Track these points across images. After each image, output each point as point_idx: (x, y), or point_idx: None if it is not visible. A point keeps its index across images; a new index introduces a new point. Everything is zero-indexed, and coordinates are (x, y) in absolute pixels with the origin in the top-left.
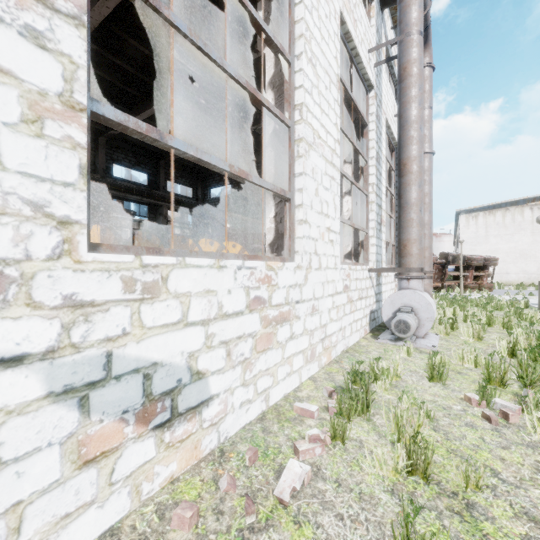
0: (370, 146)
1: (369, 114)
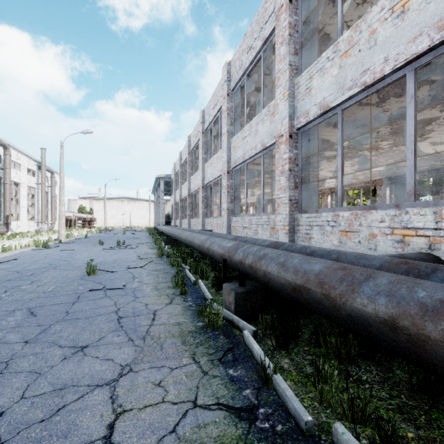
0: (36, 198)
1: (35, 192)
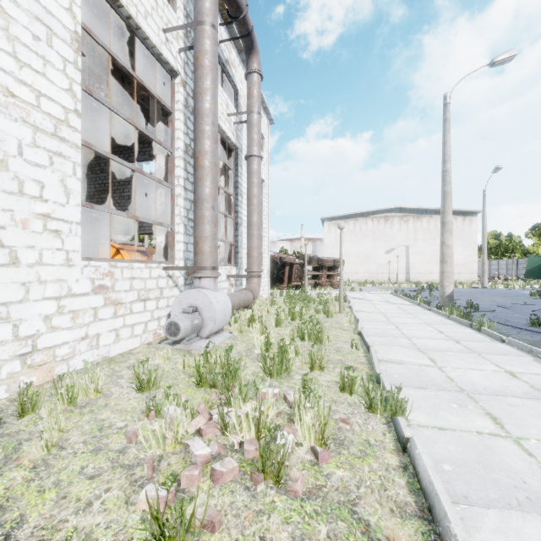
0: (176, 136)
1: (175, 101)
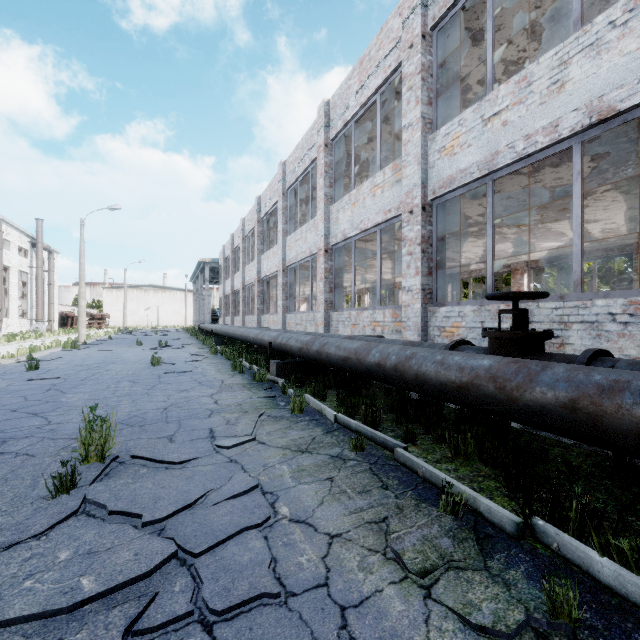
0: (29, 288)
1: (28, 279)
